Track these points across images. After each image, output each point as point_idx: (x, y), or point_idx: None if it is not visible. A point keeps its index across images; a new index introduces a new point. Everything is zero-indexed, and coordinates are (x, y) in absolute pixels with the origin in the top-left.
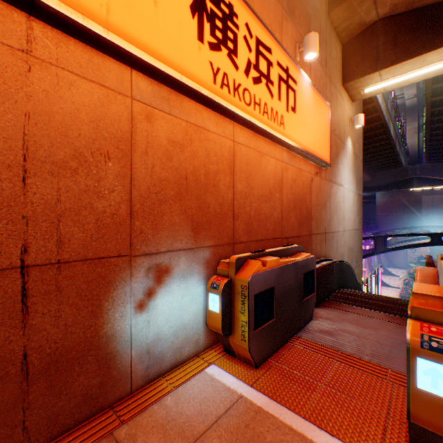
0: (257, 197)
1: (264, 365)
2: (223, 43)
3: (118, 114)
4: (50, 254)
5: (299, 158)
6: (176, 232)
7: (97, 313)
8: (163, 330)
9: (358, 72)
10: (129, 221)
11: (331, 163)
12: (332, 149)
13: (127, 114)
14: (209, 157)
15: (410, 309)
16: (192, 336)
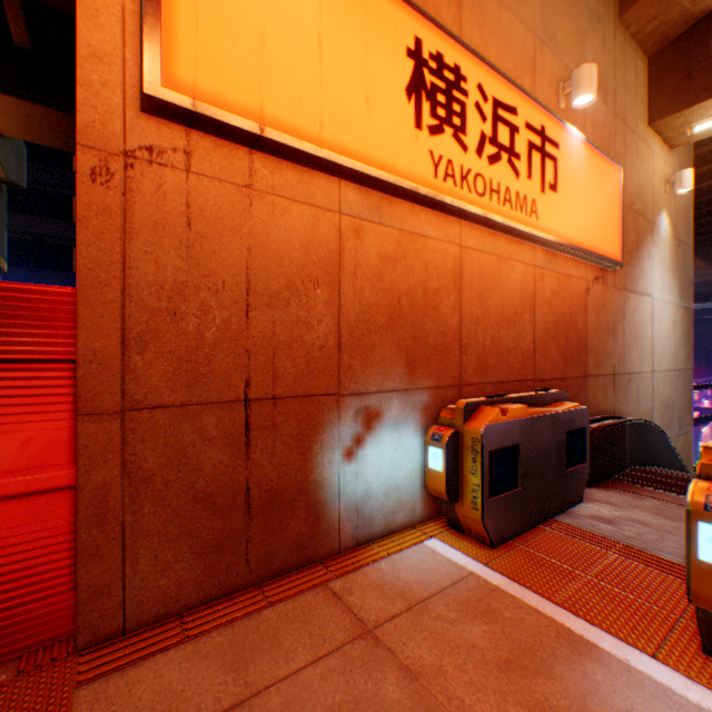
0: (495, 321)
1: (503, 546)
2: (446, 121)
3: (326, 234)
4: (266, 389)
5: (564, 257)
6: (387, 368)
7: (306, 456)
8: (372, 487)
9: (680, 100)
10: (336, 355)
11: (626, 258)
12: (628, 235)
13: (334, 233)
14: (427, 271)
15: (698, 467)
16: (406, 500)
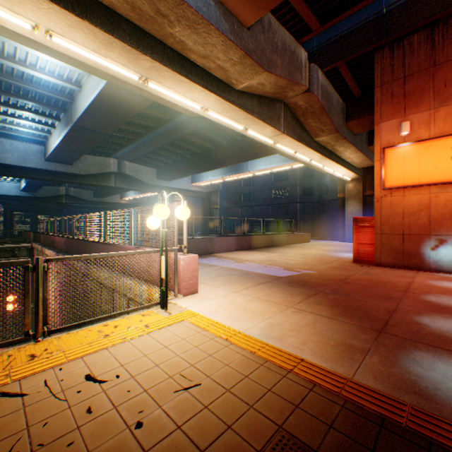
0: None
1: None
2: None
3: (424, 199)
4: (406, 232)
5: None
6: (448, 229)
7: (417, 247)
8: (441, 259)
9: None
10: (427, 226)
11: None
12: None
13: (426, 198)
14: None
15: None
16: None
